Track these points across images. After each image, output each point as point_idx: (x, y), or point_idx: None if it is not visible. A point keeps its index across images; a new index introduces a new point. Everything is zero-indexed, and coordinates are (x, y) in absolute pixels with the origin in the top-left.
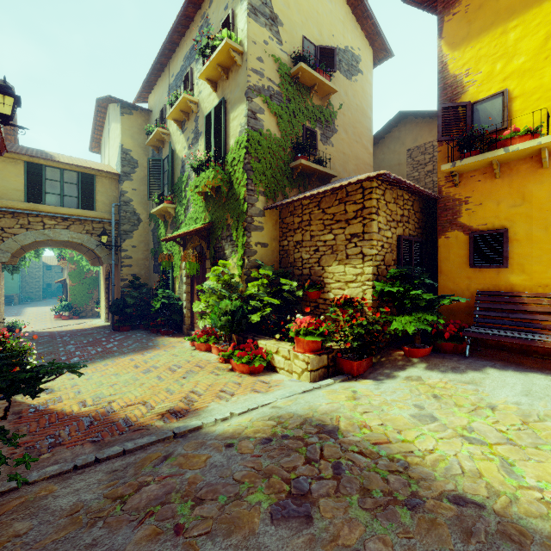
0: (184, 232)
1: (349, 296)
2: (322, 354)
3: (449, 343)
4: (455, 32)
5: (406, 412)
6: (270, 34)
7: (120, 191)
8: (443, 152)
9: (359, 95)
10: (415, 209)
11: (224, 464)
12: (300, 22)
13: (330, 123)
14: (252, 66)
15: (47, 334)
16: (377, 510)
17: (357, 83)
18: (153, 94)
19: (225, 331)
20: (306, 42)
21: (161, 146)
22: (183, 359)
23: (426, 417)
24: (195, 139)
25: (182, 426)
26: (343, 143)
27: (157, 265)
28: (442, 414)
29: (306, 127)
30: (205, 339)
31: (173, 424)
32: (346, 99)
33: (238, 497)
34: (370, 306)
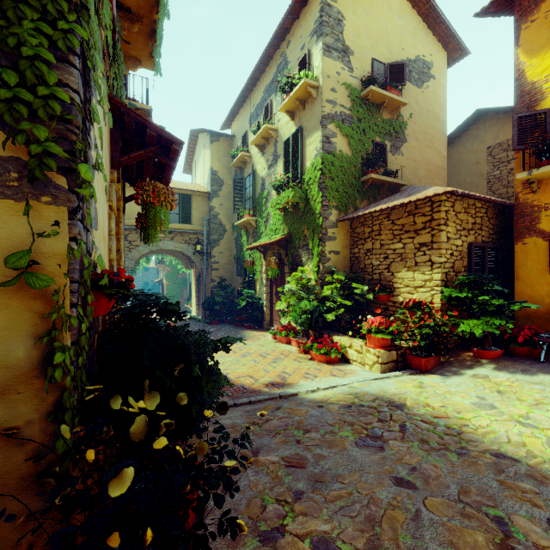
0: (267, 242)
1: (417, 300)
2: (391, 350)
3: (523, 347)
4: (533, 39)
5: (468, 400)
6: (342, 64)
7: (209, 207)
8: (520, 159)
9: (431, 100)
10: (489, 216)
11: (319, 415)
12: (369, 46)
13: (399, 134)
14: (326, 97)
15: None
16: (432, 451)
17: (429, 89)
18: (236, 121)
19: (305, 327)
20: (376, 63)
21: (243, 167)
22: (269, 349)
23: (486, 405)
24: (274, 161)
25: (284, 392)
26: (413, 150)
27: (240, 269)
28: (502, 405)
29: (375, 142)
30: (286, 333)
31: (276, 390)
32: (417, 107)
33: (333, 432)
34: (438, 310)
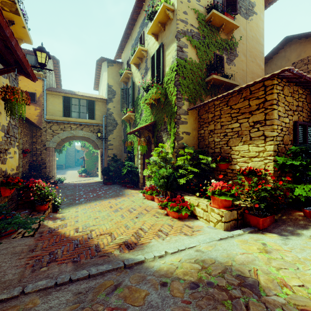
0: (139, 127)
1: (252, 167)
2: (233, 210)
3: None
4: None
5: None
6: None
7: (107, 108)
8: None
9: (254, 29)
10: (307, 101)
11: (158, 305)
12: None
13: (233, 50)
14: (180, 18)
15: (73, 184)
16: None
17: (253, 21)
18: (124, 53)
19: (163, 189)
20: None
21: (127, 81)
22: (137, 204)
23: None
24: (145, 73)
25: (130, 259)
26: (242, 63)
27: (126, 148)
28: None
29: (216, 54)
30: (150, 193)
31: (125, 254)
32: (244, 33)
33: None
34: (273, 176)
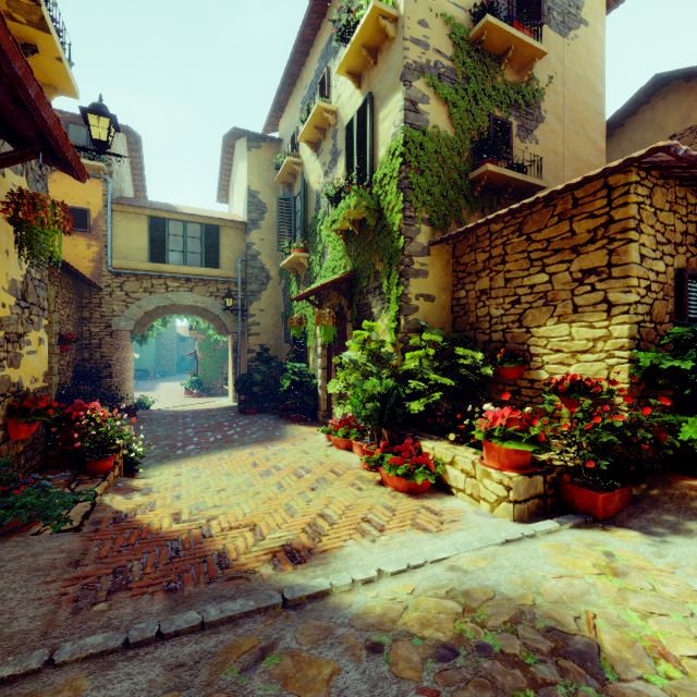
0: (318, 285)
1: (579, 376)
2: (534, 474)
3: None
4: None
5: None
6: None
7: (246, 243)
8: None
9: (581, 59)
10: None
11: None
12: None
13: (532, 107)
14: (411, 35)
15: (172, 413)
16: None
17: (578, 42)
18: (284, 118)
19: (372, 424)
20: None
21: (292, 181)
22: (315, 459)
23: None
24: (333, 162)
25: (298, 586)
26: (553, 137)
27: (289, 333)
28: None
29: (493, 118)
30: (344, 433)
31: (286, 574)
32: (559, 68)
33: None
34: (630, 395)
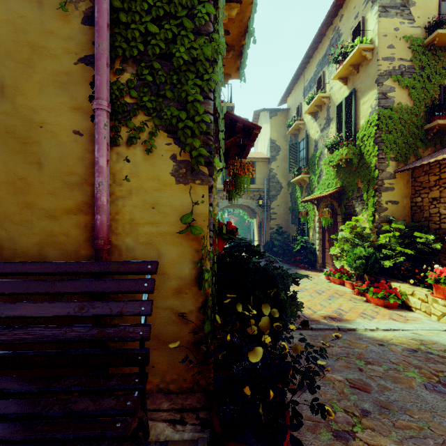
0: (320, 195)
1: None
2: None
3: None
4: None
5: None
6: (401, 19)
7: (269, 169)
8: None
9: None
10: None
11: (380, 352)
12: None
13: None
14: (382, 56)
15: None
16: None
17: None
18: (291, 96)
19: (360, 271)
20: (444, 4)
21: (297, 133)
22: (323, 287)
23: None
24: (327, 124)
25: (342, 325)
26: None
27: (294, 218)
28: None
29: (443, 86)
30: (339, 275)
31: (334, 323)
32: None
33: (396, 370)
34: None
